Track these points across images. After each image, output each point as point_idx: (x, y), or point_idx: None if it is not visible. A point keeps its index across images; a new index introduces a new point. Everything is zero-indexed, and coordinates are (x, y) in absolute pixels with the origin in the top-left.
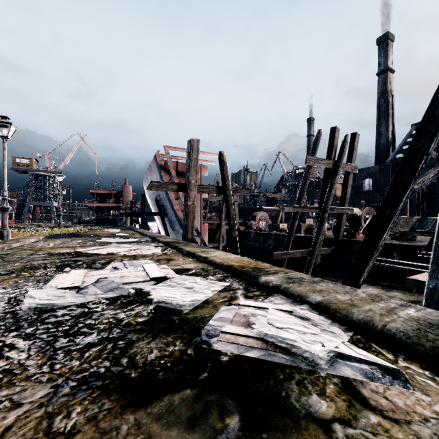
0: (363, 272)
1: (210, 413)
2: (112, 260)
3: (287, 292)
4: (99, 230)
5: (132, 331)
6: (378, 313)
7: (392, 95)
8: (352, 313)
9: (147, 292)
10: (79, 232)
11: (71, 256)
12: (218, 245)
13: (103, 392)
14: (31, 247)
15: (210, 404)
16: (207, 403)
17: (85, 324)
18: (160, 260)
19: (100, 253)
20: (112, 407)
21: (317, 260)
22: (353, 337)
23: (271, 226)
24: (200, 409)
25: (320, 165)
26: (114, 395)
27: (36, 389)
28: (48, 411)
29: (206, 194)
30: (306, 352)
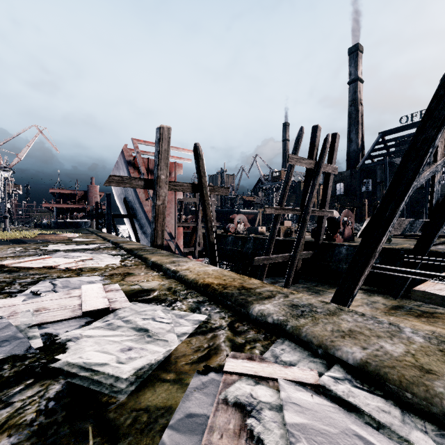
0: (358, 282)
1: None
2: (43, 277)
3: (298, 336)
4: (53, 234)
5: None
6: None
7: (362, 103)
8: (440, 395)
9: (64, 345)
10: (25, 238)
11: None
12: (194, 250)
13: None
14: None
15: None
16: None
17: None
18: (113, 275)
19: (32, 266)
20: None
21: (298, 265)
22: None
23: (250, 229)
24: None
25: (302, 165)
26: None
27: None
28: None
29: (180, 195)
30: None
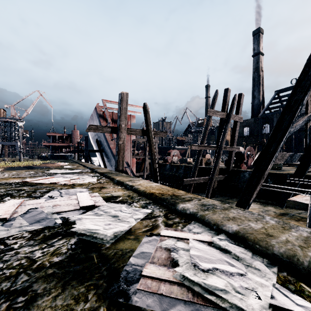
0: (252, 195)
1: None
2: (52, 189)
3: (203, 220)
4: (51, 163)
5: (41, 278)
6: (297, 245)
7: (262, 70)
8: (272, 245)
9: (73, 222)
10: (34, 165)
11: (18, 185)
12: (143, 174)
13: None
14: None
15: None
16: None
17: None
18: (93, 188)
19: (44, 182)
20: None
21: (214, 185)
22: (279, 274)
23: (182, 160)
24: None
25: (217, 116)
26: None
27: None
28: None
29: (134, 136)
30: (242, 310)
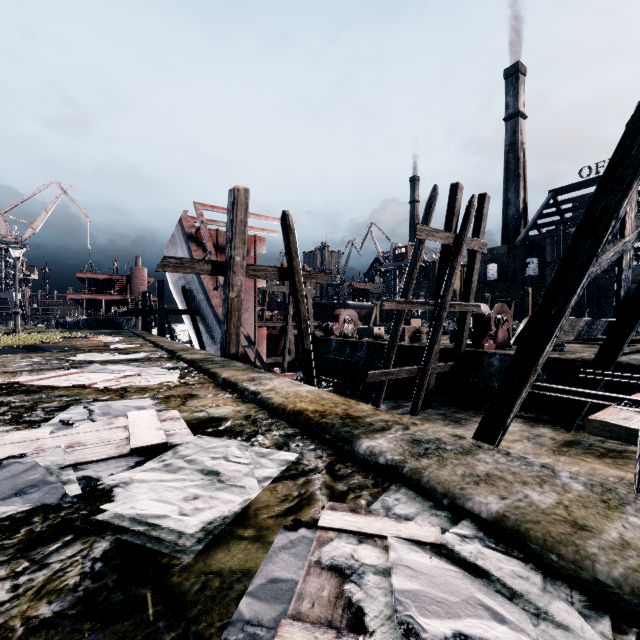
0: (512, 407)
1: None
2: (74, 400)
3: (418, 482)
4: (83, 338)
5: None
6: None
7: (524, 149)
8: (592, 556)
9: (109, 492)
10: (45, 343)
11: None
12: (282, 360)
13: None
14: None
15: None
16: None
17: None
18: (169, 398)
19: (58, 385)
20: None
21: (430, 383)
22: None
23: (362, 331)
24: None
25: (436, 240)
26: None
27: None
28: None
29: (263, 281)
30: None
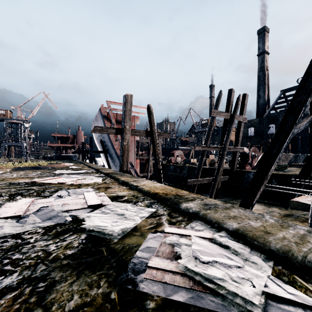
0: (256, 195)
1: None
2: (60, 188)
3: (205, 218)
4: (56, 163)
5: (57, 268)
6: (293, 242)
7: (268, 69)
8: (270, 241)
9: (82, 220)
10: (40, 166)
11: (27, 185)
12: (147, 175)
13: None
14: None
15: None
16: None
17: (11, 259)
18: (99, 188)
19: (51, 182)
20: None
21: (218, 185)
22: (275, 268)
23: (185, 161)
24: None
25: (221, 116)
26: None
27: None
28: None
29: (138, 137)
30: (238, 296)
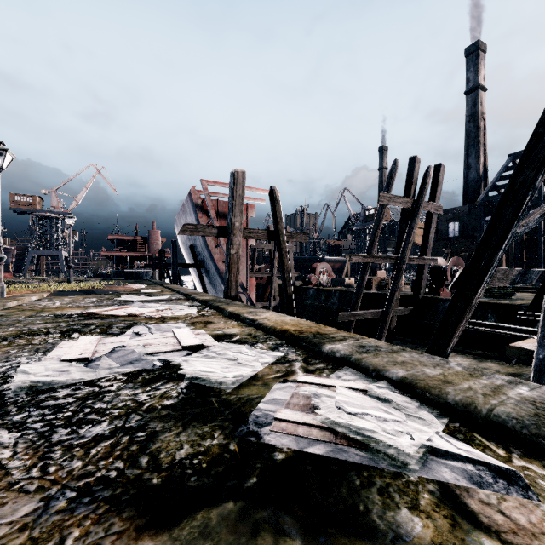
0: (451, 338)
1: (261, 538)
2: (133, 323)
3: (359, 365)
4: (119, 285)
5: (156, 418)
6: (480, 393)
7: (484, 118)
8: (447, 392)
9: (177, 365)
10: (94, 288)
11: (82, 318)
12: (269, 305)
13: (112, 507)
14: (31, 307)
15: (261, 524)
16: (256, 523)
17: (94, 408)
18: (195, 323)
19: (119, 314)
20: (124, 530)
21: (392, 323)
22: (449, 425)
23: (335, 281)
24: (247, 531)
25: (396, 204)
26: (127, 511)
27: (20, 503)
28: (33, 537)
29: (253, 240)
30: (390, 448)
